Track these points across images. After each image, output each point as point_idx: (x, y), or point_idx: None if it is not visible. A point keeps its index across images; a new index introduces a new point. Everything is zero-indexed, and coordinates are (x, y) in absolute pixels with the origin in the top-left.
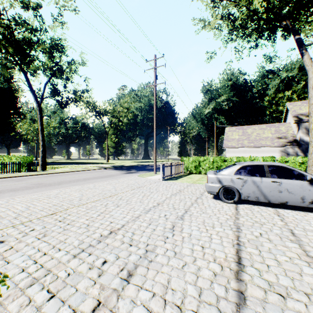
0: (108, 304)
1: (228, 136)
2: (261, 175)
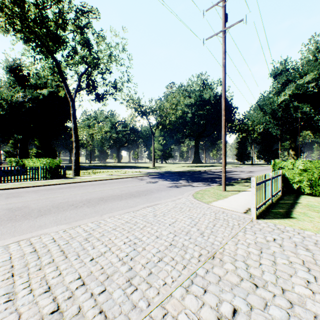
0: None
1: None
2: None
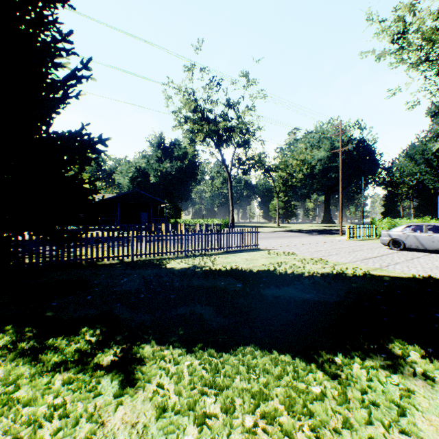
0: (325, 256)
1: None
2: (420, 232)
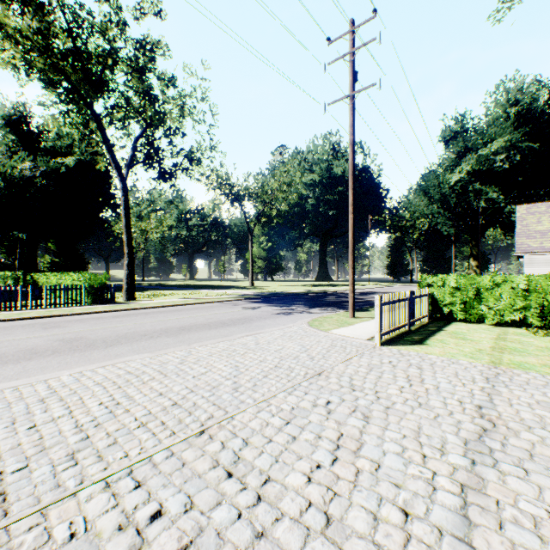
0: None
1: (528, 226)
2: None
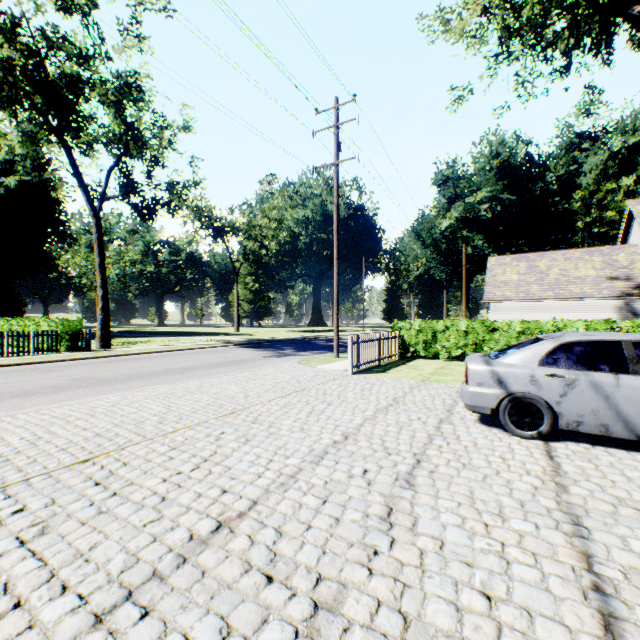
0: None
1: (495, 276)
2: (617, 369)
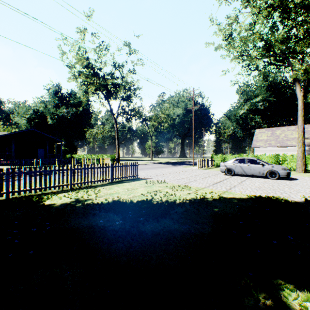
0: (188, 183)
1: (257, 137)
2: (243, 163)
